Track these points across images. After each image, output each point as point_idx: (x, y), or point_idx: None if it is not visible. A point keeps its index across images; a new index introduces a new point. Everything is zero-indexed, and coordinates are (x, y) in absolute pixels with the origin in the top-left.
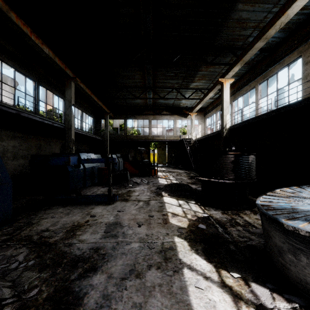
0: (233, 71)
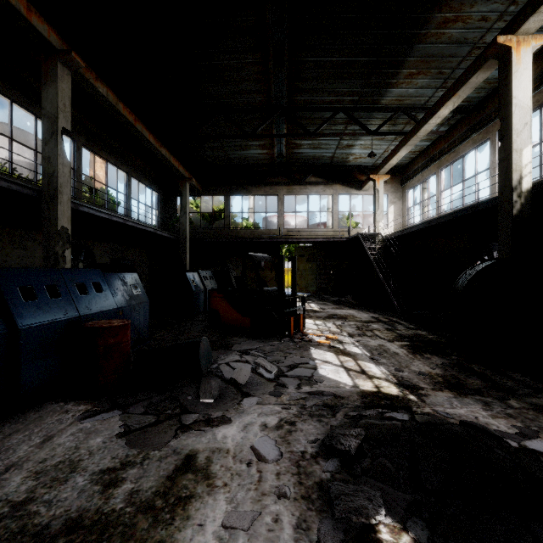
0: None
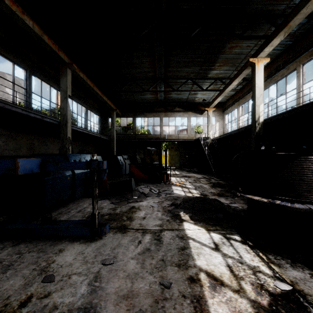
0: (271, 45)
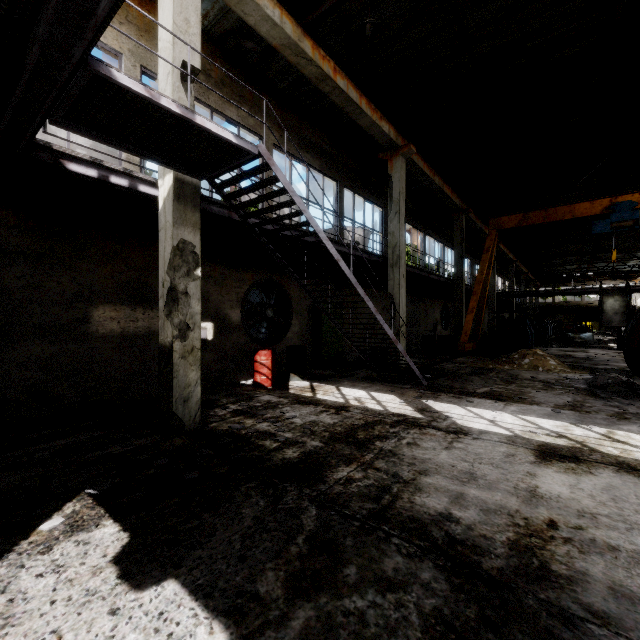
0: None
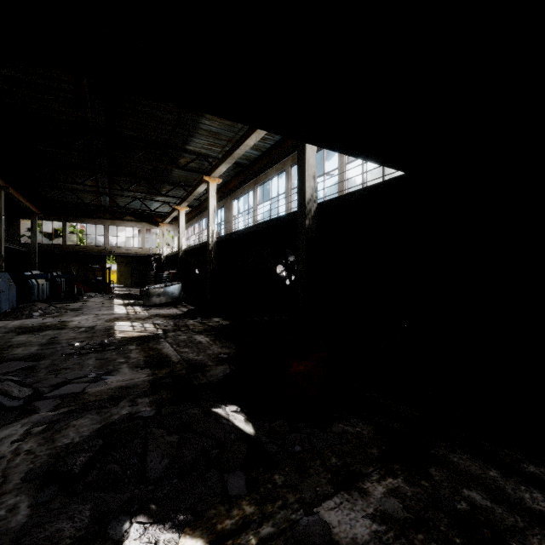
0: (185, 204)
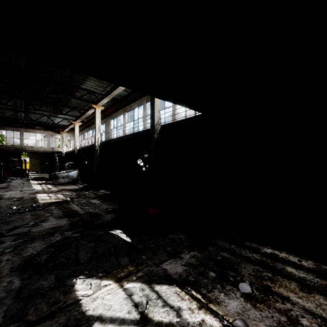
0: (79, 121)
